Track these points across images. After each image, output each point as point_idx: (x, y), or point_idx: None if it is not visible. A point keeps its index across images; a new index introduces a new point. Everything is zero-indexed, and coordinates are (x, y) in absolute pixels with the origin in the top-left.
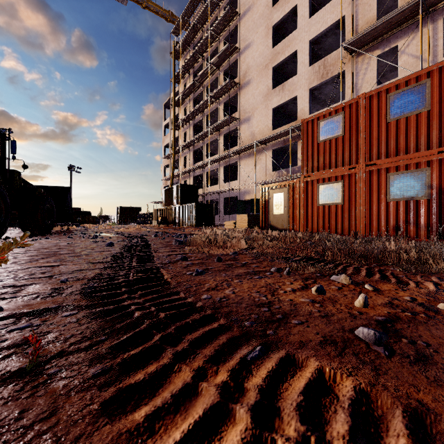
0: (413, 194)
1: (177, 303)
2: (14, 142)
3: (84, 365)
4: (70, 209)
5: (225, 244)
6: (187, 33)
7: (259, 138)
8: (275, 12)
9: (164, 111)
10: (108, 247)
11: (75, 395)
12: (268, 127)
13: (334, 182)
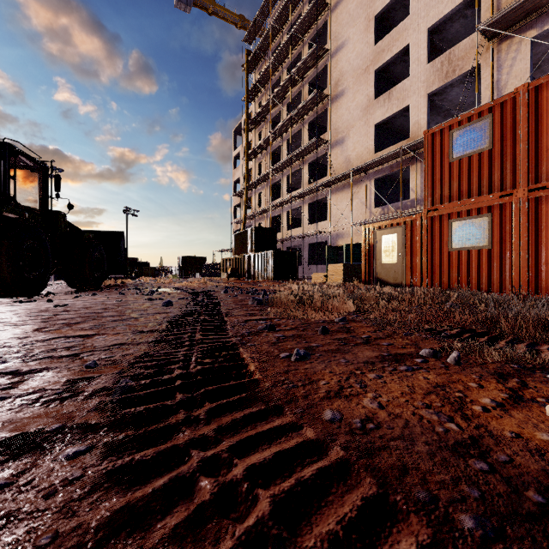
0: None
1: (289, 447)
2: (59, 177)
3: None
4: (123, 259)
5: (325, 305)
6: (263, 39)
7: (356, 165)
8: None
9: (235, 138)
10: (165, 307)
11: None
12: (369, 150)
13: (476, 217)
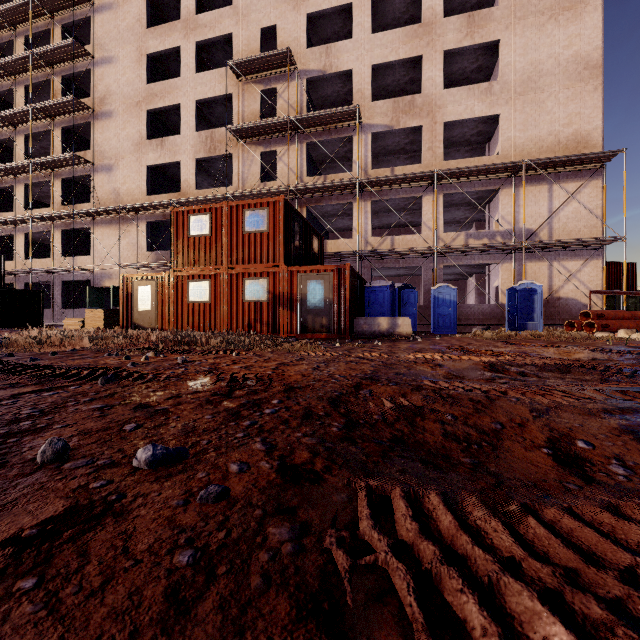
0: (260, 297)
1: (25, 364)
2: None
3: None
4: None
5: (63, 343)
6: None
7: (127, 201)
8: (151, 37)
9: None
10: None
11: None
12: (142, 190)
13: (203, 280)
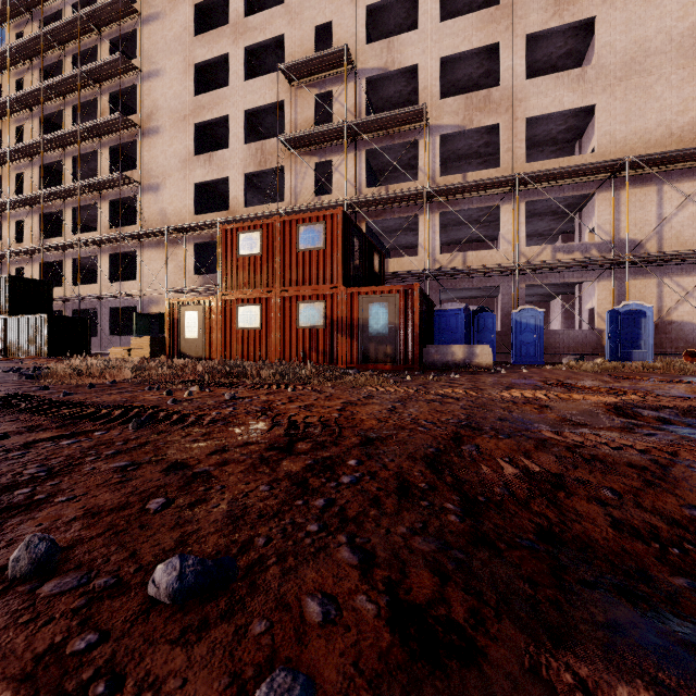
0: (315, 323)
1: (54, 401)
2: None
3: (1, 420)
4: None
5: (103, 374)
6: None
7: (174, 221)
8: (198, 46)
9: None
10: None
11: (7, 422)
12: (189, 210)
13: (253, 305)
